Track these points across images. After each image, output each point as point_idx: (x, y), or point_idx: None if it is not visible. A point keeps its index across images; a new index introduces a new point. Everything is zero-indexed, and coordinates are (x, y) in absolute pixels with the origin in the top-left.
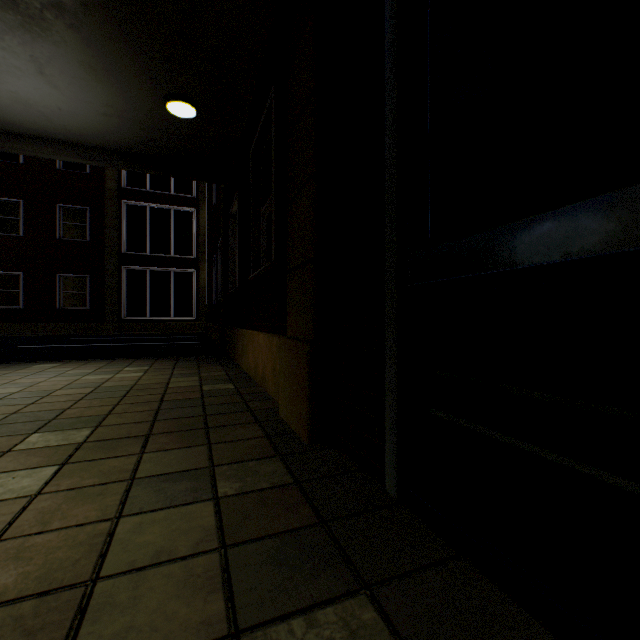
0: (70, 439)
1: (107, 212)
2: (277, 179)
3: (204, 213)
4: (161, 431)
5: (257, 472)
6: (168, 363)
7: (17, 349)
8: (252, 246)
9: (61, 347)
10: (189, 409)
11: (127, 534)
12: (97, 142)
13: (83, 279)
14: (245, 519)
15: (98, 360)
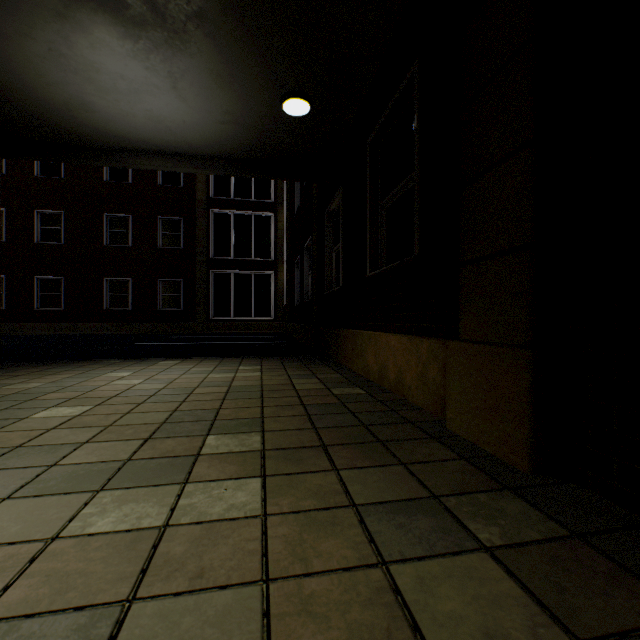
0: (247, 445)
1: (197, 221)
2: (421, 163)
3: (282, 216)
4: (333, 442)
5: (502, 512)
6: (275, 363)
7: (135, 346)
8: (369, 242)
9: (169, 345)
10: (340, 416)
11: (417, 594)
12: (210, 151)
13: (178, 283)
14: (562, 592)
15: (209, 358)
